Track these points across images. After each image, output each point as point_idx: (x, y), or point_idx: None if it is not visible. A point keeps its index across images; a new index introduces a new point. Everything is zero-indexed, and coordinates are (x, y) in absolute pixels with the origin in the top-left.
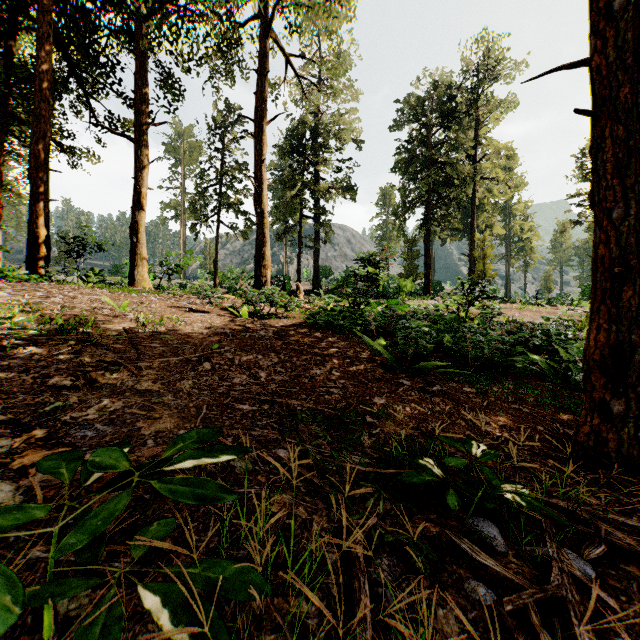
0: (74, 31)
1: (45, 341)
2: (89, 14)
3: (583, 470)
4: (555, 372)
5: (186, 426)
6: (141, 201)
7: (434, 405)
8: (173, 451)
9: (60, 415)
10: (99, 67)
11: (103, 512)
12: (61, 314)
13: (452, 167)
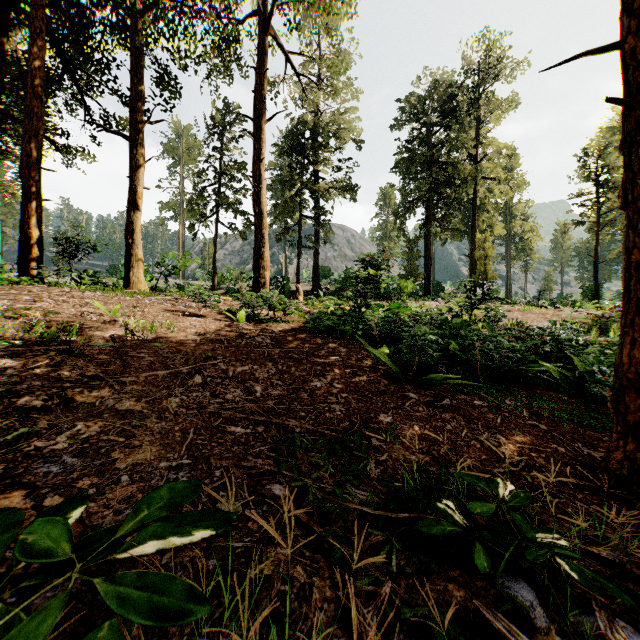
0: (68, 27)
1: (23, 352)
2: (84, 10)
3: (617, 503)
4: (568, 381)
5: (169, 456)
6: (137, 201)
7: (444, 423)
8: (131, 525)
9: (24, 445)
10: (94, 64)
11: (16, 639)
12: (44, 321)
13: (453, 167)
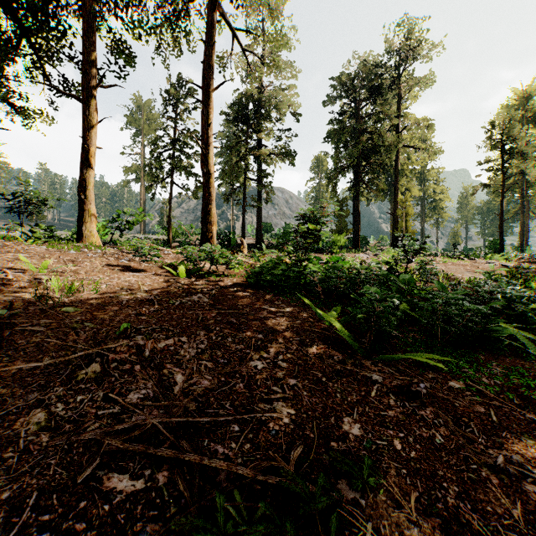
0: None
1: None
2: None
3: None
4: (535, 346)
5: None
6: (89, 159)
7: (430, 429)
8: None
9: None
10: (49, 30)
11: None
12: None
13: (379, 136)
